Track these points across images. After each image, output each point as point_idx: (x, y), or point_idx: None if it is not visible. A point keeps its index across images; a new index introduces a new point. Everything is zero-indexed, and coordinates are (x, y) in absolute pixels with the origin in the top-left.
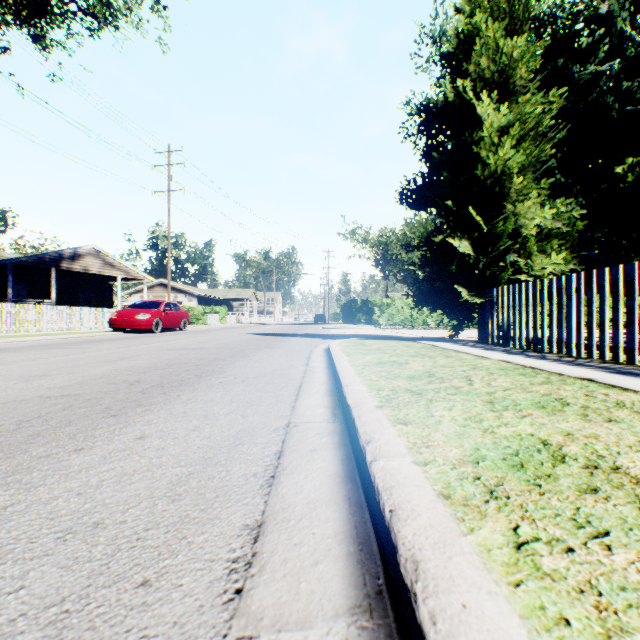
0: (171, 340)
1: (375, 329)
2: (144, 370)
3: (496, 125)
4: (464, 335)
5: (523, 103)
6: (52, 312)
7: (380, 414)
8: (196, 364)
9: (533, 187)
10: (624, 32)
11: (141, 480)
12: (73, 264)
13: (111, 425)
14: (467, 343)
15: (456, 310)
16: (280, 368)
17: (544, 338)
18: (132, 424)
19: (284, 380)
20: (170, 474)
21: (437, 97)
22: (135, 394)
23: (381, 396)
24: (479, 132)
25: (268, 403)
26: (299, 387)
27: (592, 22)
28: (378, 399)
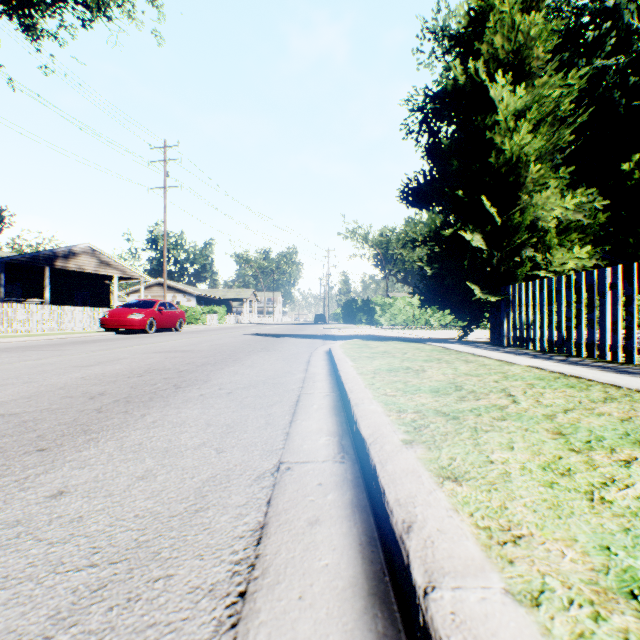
0: (162, 341)
1: (377, 329)
2: (116, 378)
3: (511, 109)
4: (471, 336)
5: (539, 86)
6: (42, 312)
7: (412, 458)
8: (179, 370)
9: (551, 176)
10: (631, 26)
11: (3, 608)
12: (68, 263)
13: (27, 468)
14: (480, 345)
15: (466, 309)
16: (275, 375)
17: (571, 340)
18: (58, 466)
19: (278, 392)
20: (63, 589)
21: (446, 80)
22: (88, 413)
23: (405, 422)
24: (493, 116)
25: (255, 427)
26: (296, 402)
27: (598, 15)
28: (402, 428)
